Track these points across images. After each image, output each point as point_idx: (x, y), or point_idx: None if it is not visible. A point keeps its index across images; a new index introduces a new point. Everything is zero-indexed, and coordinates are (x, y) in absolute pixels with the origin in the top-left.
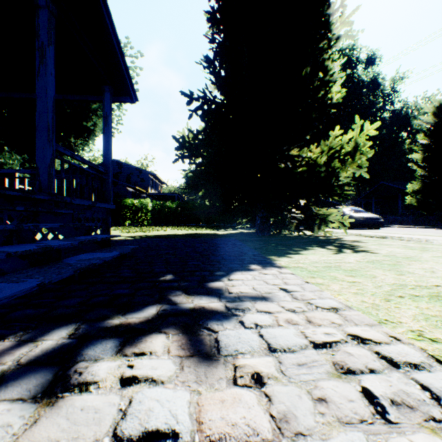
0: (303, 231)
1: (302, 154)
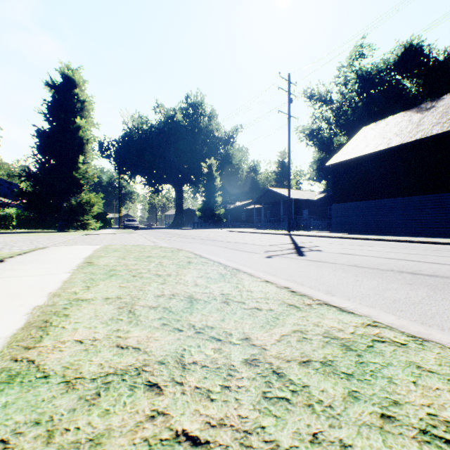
0: (80, 230)
1: (72, 201)
